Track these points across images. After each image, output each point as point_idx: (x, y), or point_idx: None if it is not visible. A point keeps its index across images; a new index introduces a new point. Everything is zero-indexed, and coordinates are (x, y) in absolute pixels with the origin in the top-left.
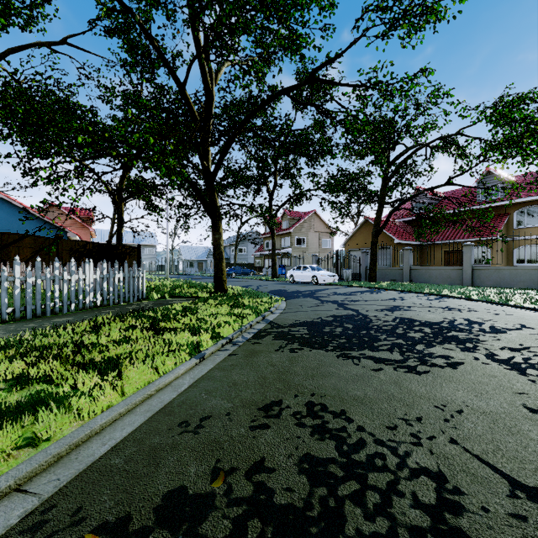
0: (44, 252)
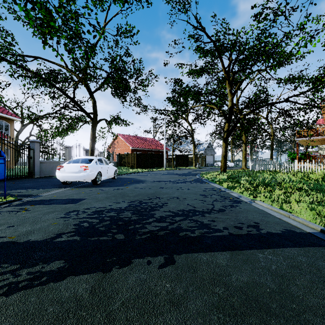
0: None
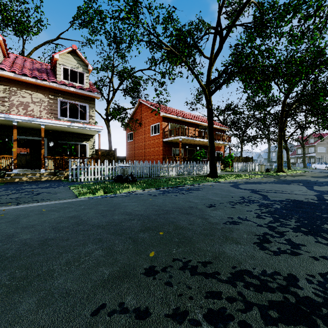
0: (238, 160)
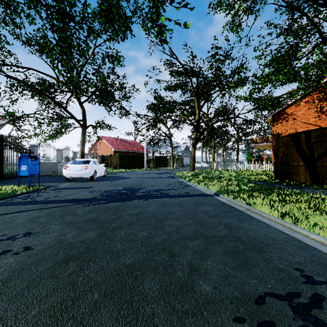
0: None
